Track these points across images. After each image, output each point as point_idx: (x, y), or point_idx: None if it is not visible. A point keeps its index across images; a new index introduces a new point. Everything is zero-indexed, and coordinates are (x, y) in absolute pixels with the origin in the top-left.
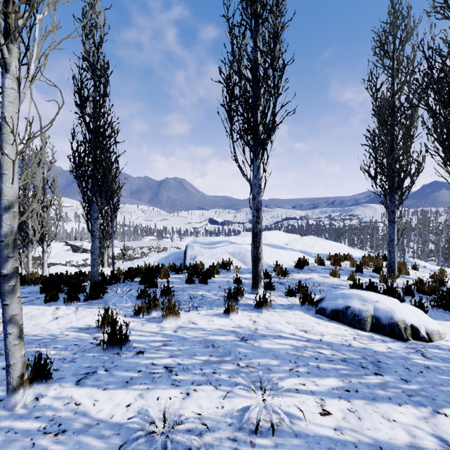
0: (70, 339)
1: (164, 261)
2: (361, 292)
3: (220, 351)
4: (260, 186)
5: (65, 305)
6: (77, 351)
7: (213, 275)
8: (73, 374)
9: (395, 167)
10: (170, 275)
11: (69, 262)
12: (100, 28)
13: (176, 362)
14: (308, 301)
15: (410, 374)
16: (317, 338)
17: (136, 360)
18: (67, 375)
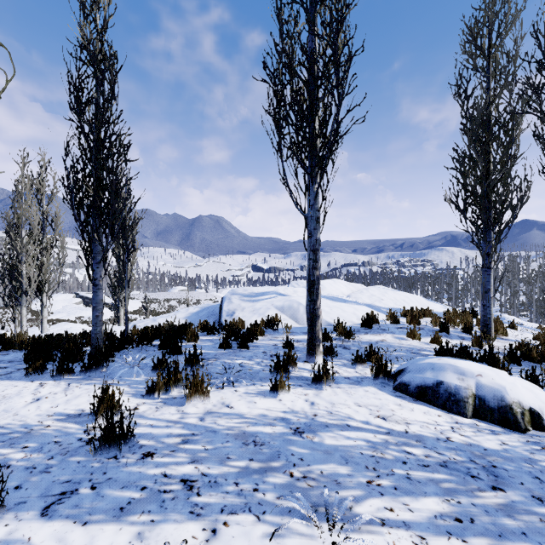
0: (50, 433)
1: (195, 317)
2: (456, 361)
3: (265, 452)
4: (318, 219)
5: (53, 380)
6: (56, 453)
7: (256, 336)
8: (41, 495)
9: (491, 197)
10: (200, 336)
11: (80, 318)
12: (104, 7)
13: (200, 471)
14: (383, 374)
15: (543, 488)
16: (401, 429)
17: (141, 468)
18: (32, 496)
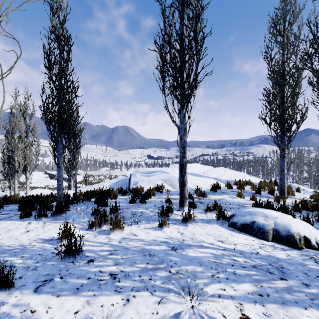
0: (36, 249)
1: (114, 185)
2: (263, 210)
3: (155, 260)
4: (185, 129)
5: (35, 220)
6: (40, 260)
7: (150, 196)
8: (33, 281)
9: (285, 116)
10: (118, 196)
11: (47, 186)
12: (64, 9)
13: (120, 269)
14: (222, 217)
15: (309, 279)
16: (231, 247)
17: (87, 268)
18: (28, 282)
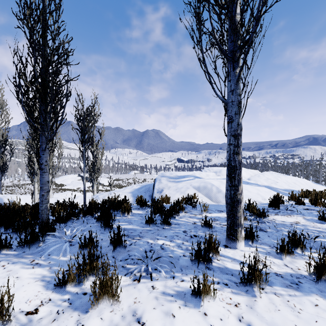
0: None
1: (136, 192)
2: None
3: None
4: (239, 104)
5: None
6: None
7: (177, 213)
8: None
9: None
10: (134, 210)
11: (79, 188)
12: None
13: None
14: None
15: None
16: None
17: None
18: None
